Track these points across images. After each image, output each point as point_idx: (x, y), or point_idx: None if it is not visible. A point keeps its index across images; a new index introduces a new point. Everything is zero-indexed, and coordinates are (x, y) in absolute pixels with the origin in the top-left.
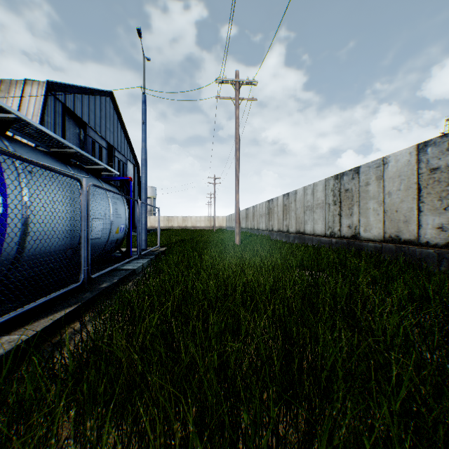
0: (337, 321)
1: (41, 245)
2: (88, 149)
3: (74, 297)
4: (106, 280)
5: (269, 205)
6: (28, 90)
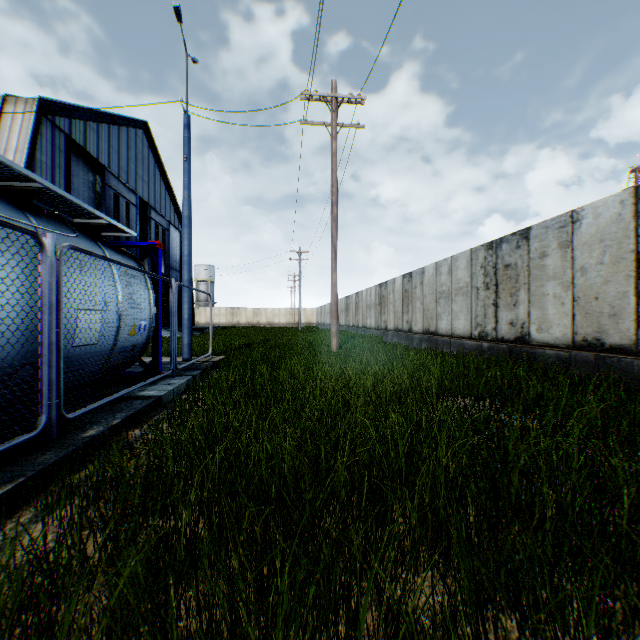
0: None
1: None
2: (108, 206)
3: (18, 461)
4: (101, 420)
5: (381, 291)
6: (9, 111)
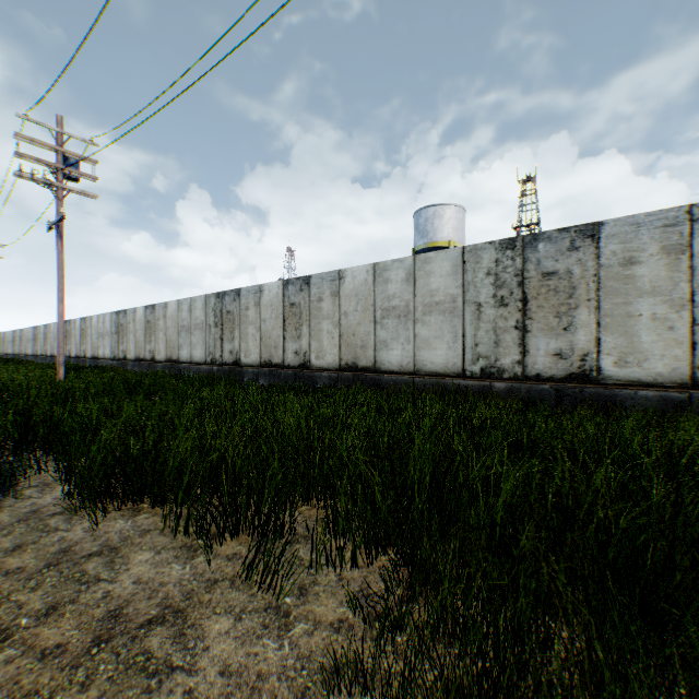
0: None
1: None
2: None
3: None
4: None
5: (37, 331)
6: None
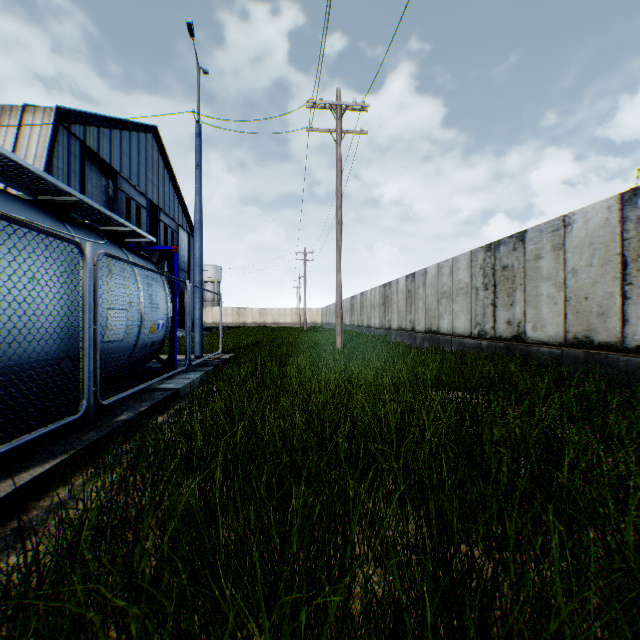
0: (549, 515)
1: (10, 353)
2: (120, 210)
3: (66, 439)
4: (129, 407)
5: (385, 291)
6: (28, 120)
